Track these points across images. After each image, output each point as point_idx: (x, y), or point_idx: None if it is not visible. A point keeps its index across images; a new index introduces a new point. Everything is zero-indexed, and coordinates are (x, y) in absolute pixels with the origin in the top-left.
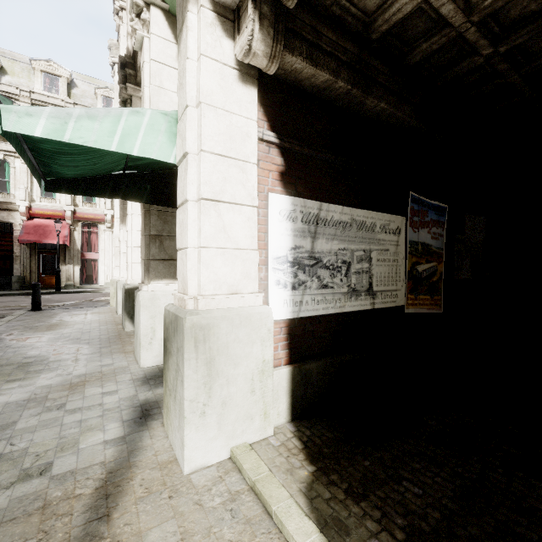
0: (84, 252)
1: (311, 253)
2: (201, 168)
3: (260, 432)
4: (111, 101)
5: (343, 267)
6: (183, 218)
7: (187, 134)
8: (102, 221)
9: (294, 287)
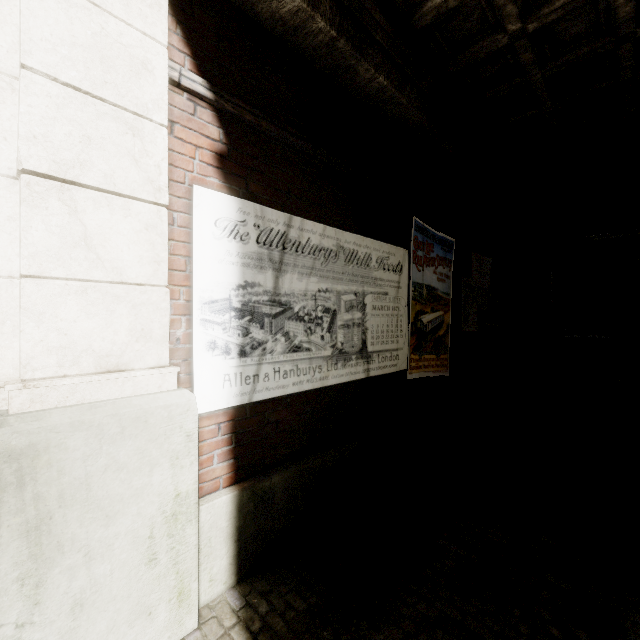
0: None
1: (273, 295)
2: (22, 103)
3: (169, 632)
4: None
5: (325, 317)
6: None
7: None
8: None
9: (243, 352)
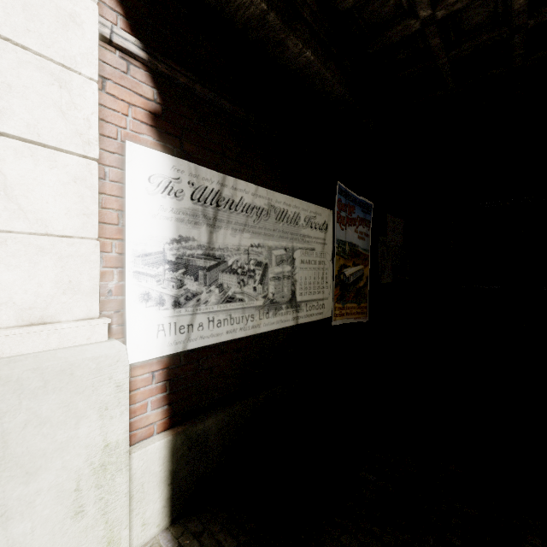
0: None
1: (207, 249)
2: None
3: None
4: None
5: (257, 270)
6: None
7: None
8: None
9: (177, 303)
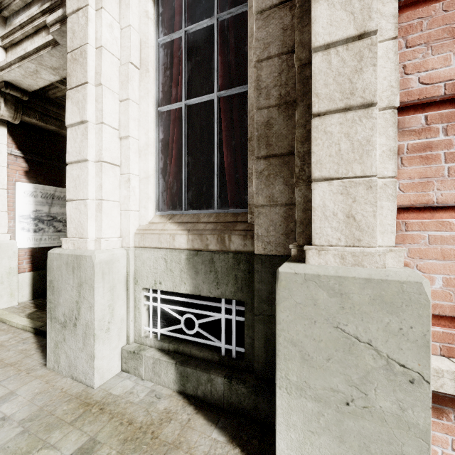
0: None
1: (48, 214)
2: None
3: (8, 303)
4: None
5: None
6: None
7: None
8: None
9: (35, 231)
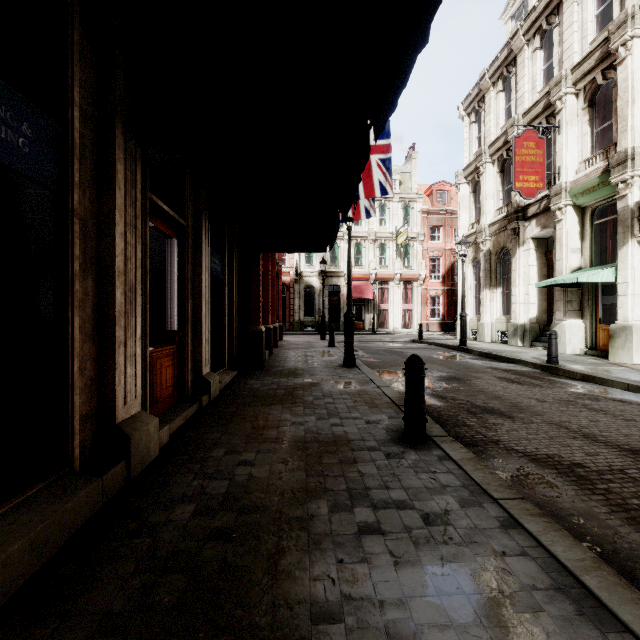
0: (379, 304)
1: None
2: (634, 287)
3: None
4: (394, 182)
5: None
6: (624, 299)
7: (628, 277)
8: (392, 279)
9: None
